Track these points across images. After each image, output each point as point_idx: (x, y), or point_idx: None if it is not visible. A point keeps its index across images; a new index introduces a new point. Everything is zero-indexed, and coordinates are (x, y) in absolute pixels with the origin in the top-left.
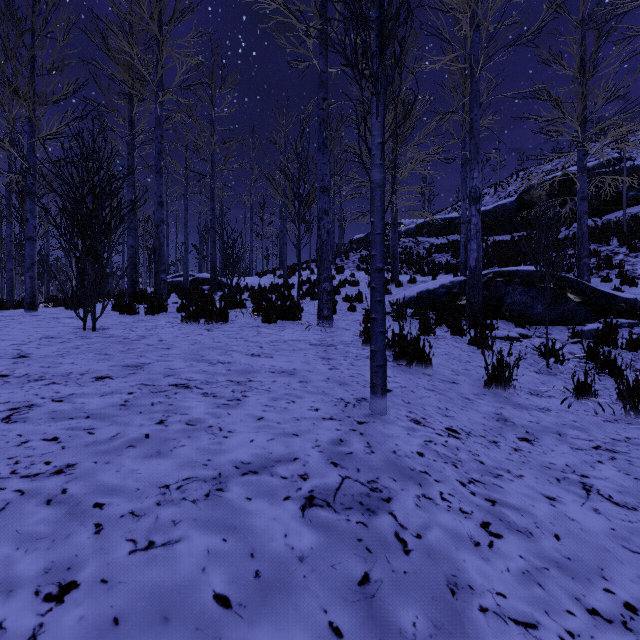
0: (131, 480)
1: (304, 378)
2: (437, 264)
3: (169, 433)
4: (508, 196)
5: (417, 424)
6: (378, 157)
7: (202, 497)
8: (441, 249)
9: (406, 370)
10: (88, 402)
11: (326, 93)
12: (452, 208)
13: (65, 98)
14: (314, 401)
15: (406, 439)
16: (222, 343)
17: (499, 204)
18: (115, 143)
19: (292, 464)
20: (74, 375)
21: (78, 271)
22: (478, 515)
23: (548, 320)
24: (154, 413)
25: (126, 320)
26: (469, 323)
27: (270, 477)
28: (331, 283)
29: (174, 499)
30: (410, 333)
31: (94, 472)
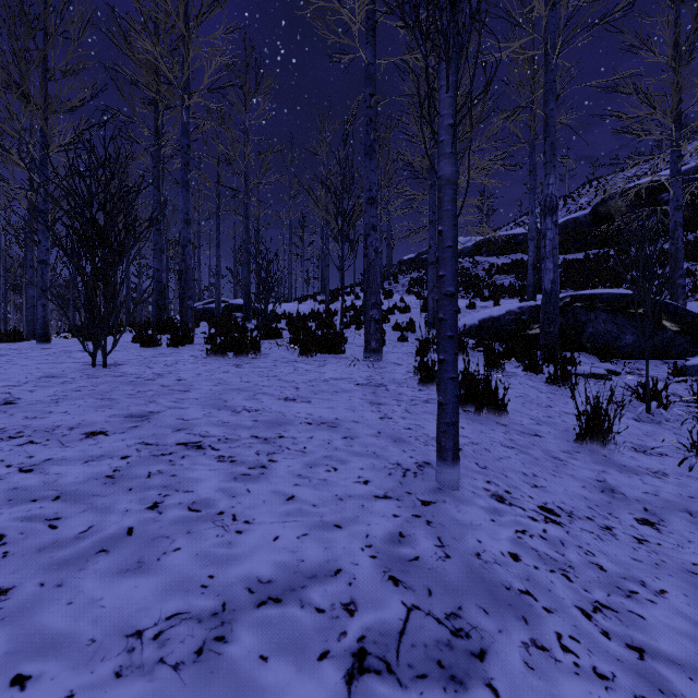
0: (86, 621)
1: (349, 432)
2: (499, 287)
3: (162, 526)
4: (580, 209)
5: (501, 502)
6: (448, 144)
7: (190, 656)
8: (503, 270)
9: (475, 418)
10: (65, 472)
11: (374, 88)
12: (517, 223)
13: (81, 105)
14: (362, 468)
15: (490, 530)
16: (251, 383)
17: (570, 218)
18: (142, 158)
19: (332, 582)
20: (61, 430)
21: (86, 298)
22: (624, 682)
23: (639, 353)
24: (148, 490)
25: (145, 354)
26: (544, 357)
27: (299, 609)
28: (380, 310)
29: (145, 662)
30: (477, 371)
31: (33, 606)
